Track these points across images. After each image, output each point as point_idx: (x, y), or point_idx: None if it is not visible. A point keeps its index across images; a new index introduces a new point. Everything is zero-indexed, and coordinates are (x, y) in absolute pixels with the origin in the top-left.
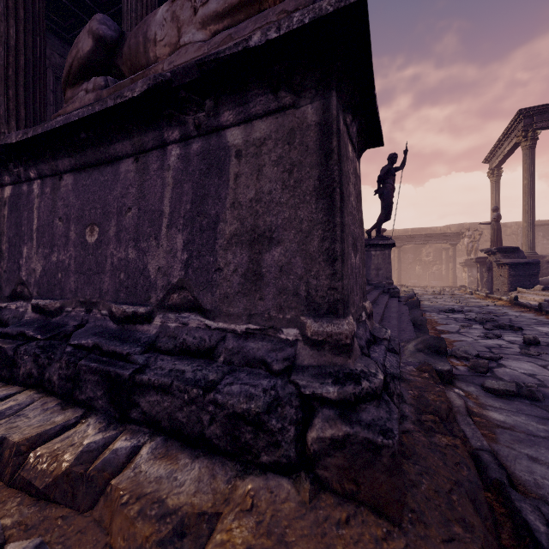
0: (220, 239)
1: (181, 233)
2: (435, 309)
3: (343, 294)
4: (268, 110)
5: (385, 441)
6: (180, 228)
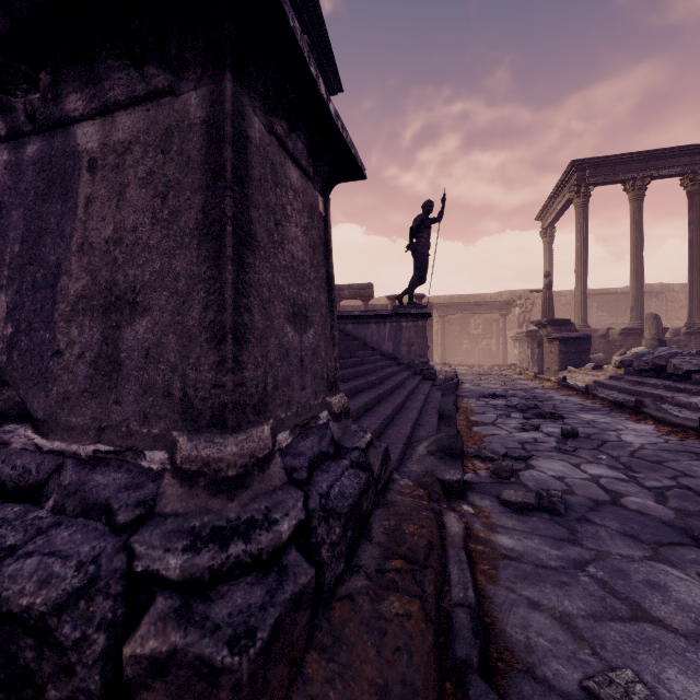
0: (61, 303)
1: (4, 292)
2: (475, 393)
3: (242, 394)
4: (135, 95)
5: (228, 660)
6: (3, 283)
